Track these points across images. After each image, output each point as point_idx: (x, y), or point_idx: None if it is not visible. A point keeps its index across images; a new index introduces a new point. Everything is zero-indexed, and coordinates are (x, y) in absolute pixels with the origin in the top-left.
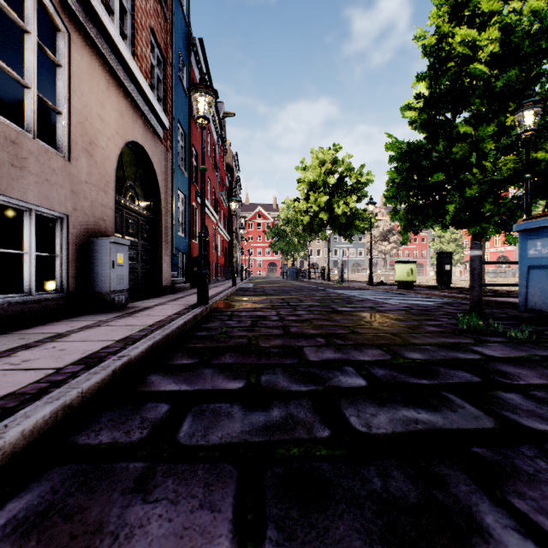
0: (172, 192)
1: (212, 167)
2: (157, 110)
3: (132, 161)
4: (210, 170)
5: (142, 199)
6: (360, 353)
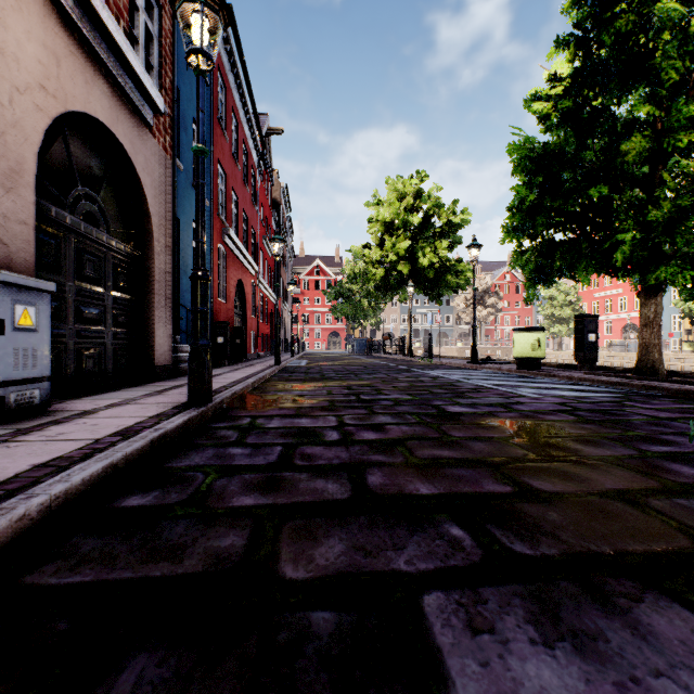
0: (173, 217)
1: (251, 198)
2: (138, 72)
3: (93, 155)
4: (246, 202)
5: (117, 223)
6: (641, 640)
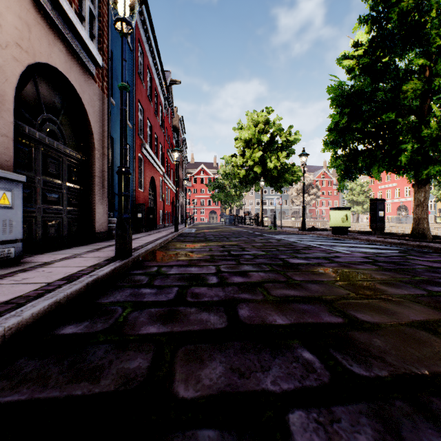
0: (108, 135)
1: (159, 125)
2: (84, 38)
3: (54, 93)
4: (157, 127)
5: (70, 138)
6: None
